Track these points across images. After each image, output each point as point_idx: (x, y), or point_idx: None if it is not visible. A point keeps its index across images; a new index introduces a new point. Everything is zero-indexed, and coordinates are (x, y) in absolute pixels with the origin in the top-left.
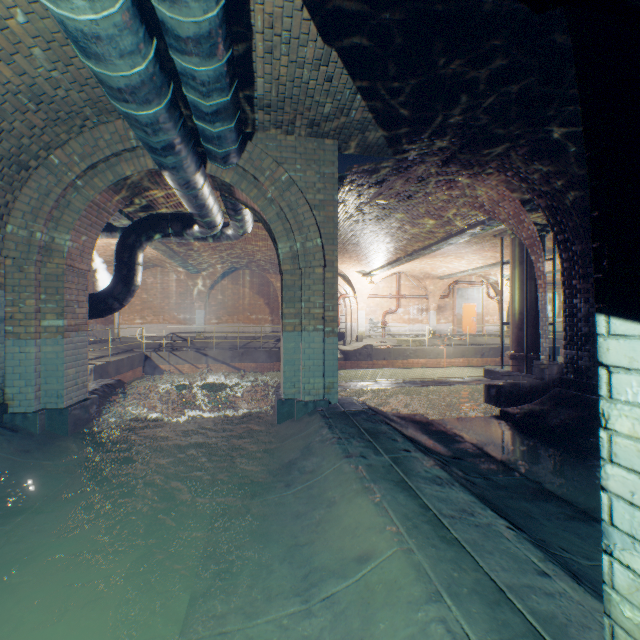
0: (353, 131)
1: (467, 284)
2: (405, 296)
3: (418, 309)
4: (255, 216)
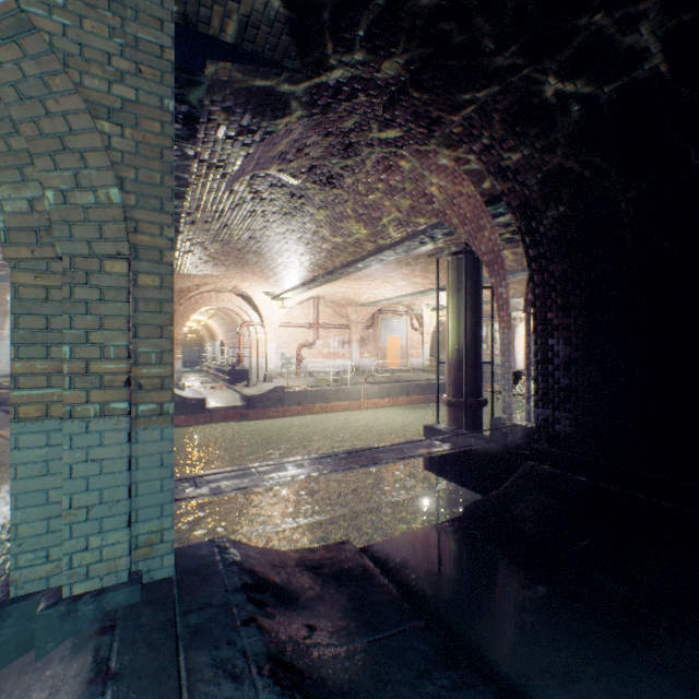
0: None
1: (392, 313)
2: (325, 325)
3: (340, 341)
4: None
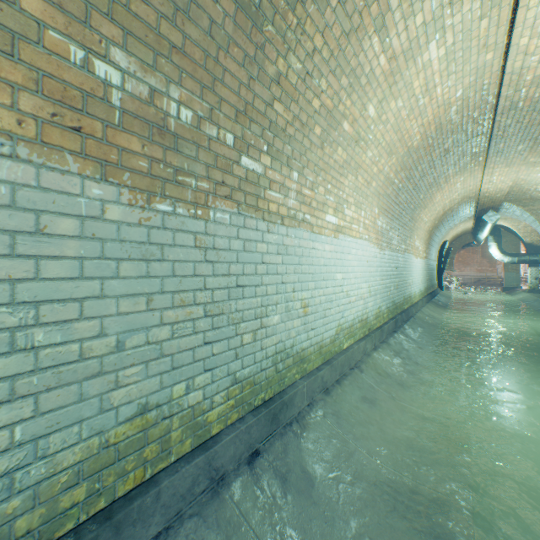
0: None
1: None
2: None
3: None
4: None
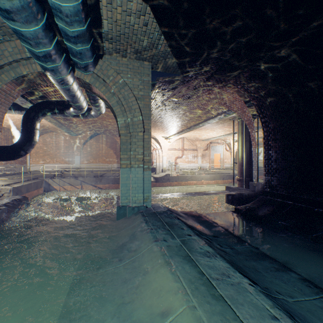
0: (159, 57)
1: (216, 144)
2: (186, 149)
3: (192, 156)
4: (105, 103)
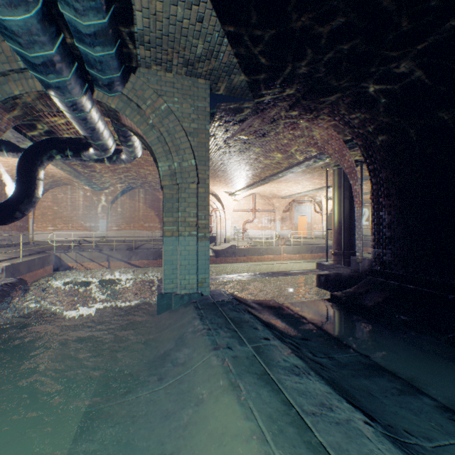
0: (221, 73)
1: (301, 202)
2: (259, 210)
3: (268, 219)
4: (140, 140)
